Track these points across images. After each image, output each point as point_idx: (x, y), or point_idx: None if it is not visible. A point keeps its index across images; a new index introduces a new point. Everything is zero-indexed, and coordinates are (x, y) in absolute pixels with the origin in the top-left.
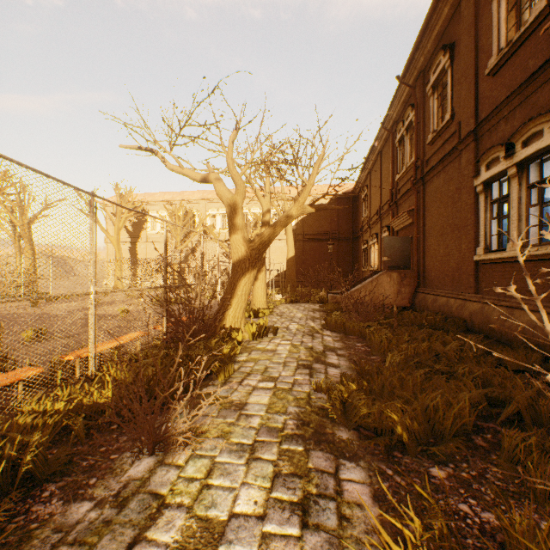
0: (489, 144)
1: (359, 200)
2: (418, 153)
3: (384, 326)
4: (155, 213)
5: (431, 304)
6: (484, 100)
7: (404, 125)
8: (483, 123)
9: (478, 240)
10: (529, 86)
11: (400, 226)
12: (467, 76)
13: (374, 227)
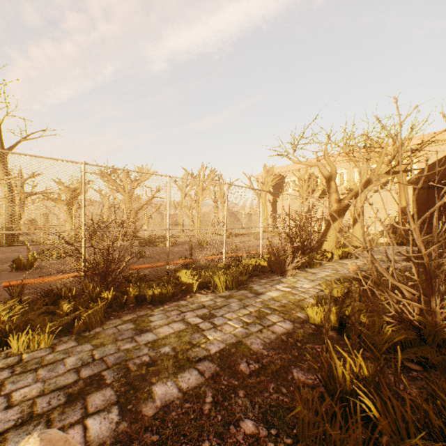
0: None
1: None
2: None
3: None
4: (288, 179)
5: None
6: None
7: None
8: None
9: None
10: None
11: None
12: None
13: None
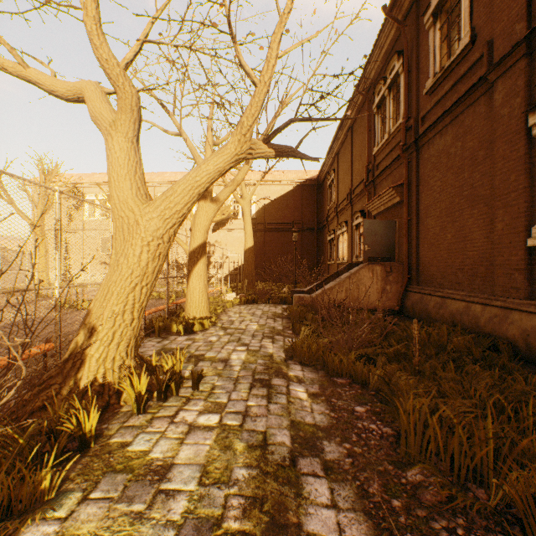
0: None
1: (324, 188)
2: (408, 111)
3: (398, 363)
4: (94, 196)
5: (436, 310)
6: None
7: (386, 83)
8: None
9: (532, 213)
10: None
11: (380, 208)
12: None
13: (342, 214)
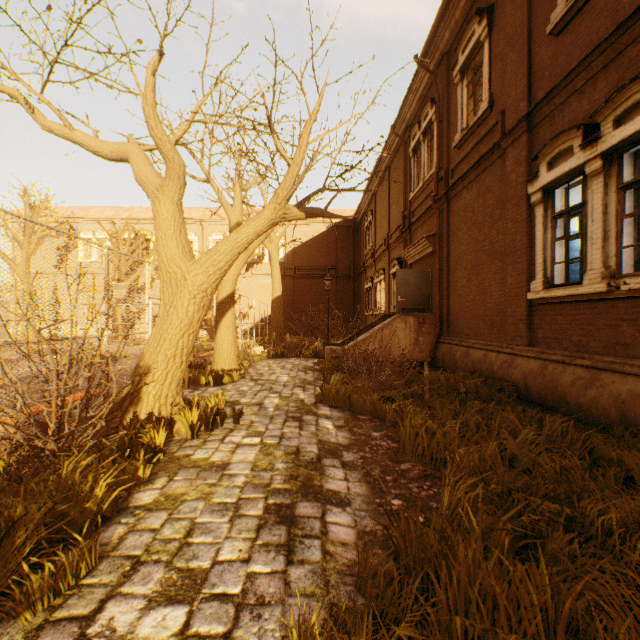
0: (551, 134)
1: (362, 230)
2: (440, 161)
3: (412, 400)
4: (91, 235)
5: (462, 359)
6: (542, 73)
7: (421, 128)
8: (543, 103)
9: (532, 270)
10: (626, 33)
11: (415, 257)
12: (515, 44)
13: (380, 261)
